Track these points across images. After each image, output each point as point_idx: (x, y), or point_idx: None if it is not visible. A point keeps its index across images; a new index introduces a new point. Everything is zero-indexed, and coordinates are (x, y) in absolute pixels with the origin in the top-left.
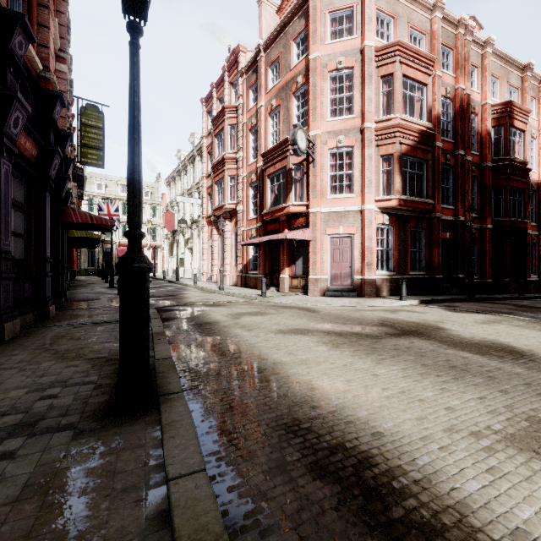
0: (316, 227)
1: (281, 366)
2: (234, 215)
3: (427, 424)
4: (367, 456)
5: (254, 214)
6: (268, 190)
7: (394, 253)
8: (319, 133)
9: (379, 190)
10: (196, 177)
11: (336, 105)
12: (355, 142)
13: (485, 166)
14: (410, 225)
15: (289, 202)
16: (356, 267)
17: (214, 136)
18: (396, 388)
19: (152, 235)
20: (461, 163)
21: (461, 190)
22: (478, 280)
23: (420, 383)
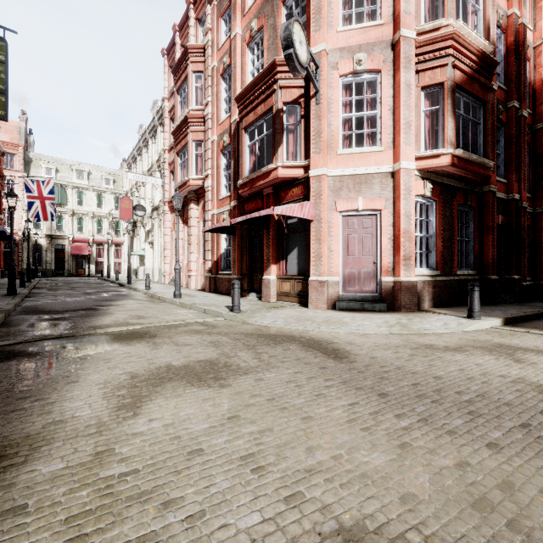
0: (321, 199)
1: None
2: (202, 195)
3: None
4: None
5: (227, 191)
6: (245, 150)
7: (437, 241)
8: (326, 49)
9: (420, 142)
10: (158, 153)
11: (352, 9)
12: (383, 63)
13: (540, 128)
14: (457, 201)
15: (277, 162)
16: (384, 263)
17: (175, 91)
18: None
19: (115, 230)
20: (515, 119)
21: (515, 157)
22: (531, 282)
23: None
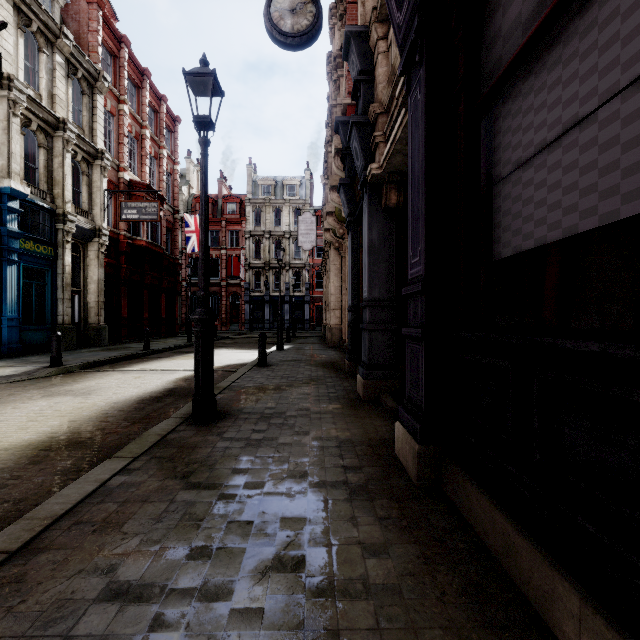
0: None
1: (19, 444)
2: None
3: (89, 401)
4: (139, 400)
5: None
6: None
7: None
8: None
9: None
10: None
11: None
12: None
13: None
14: None
15: None
16: None
17: None
18: (34, 412)
19: None
20: None
21: None
22: None
23: (9, 412)
